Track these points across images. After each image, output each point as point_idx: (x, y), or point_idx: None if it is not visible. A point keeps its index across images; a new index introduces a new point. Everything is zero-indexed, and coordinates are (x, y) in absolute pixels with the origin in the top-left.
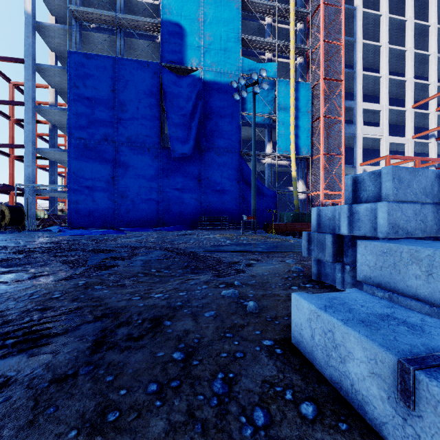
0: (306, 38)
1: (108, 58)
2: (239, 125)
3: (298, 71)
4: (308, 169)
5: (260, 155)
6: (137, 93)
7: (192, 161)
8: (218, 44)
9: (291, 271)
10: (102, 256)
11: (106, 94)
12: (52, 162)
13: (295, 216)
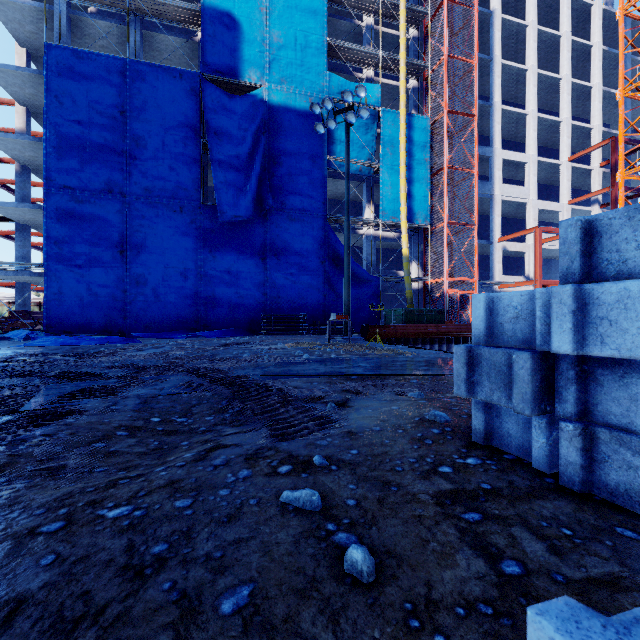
0: (422, 51)
1: (114, 60)
2: (324, 175)
3: (410, 100)
4: (425, 245)
5: (355, 221)
6: (162, 119)
7: (251, 228)
8: (291, 49)
9: (427, 422)
10: (66, 389)
11: (111, 118)
12: (21, 226)
13: (408, 315)
